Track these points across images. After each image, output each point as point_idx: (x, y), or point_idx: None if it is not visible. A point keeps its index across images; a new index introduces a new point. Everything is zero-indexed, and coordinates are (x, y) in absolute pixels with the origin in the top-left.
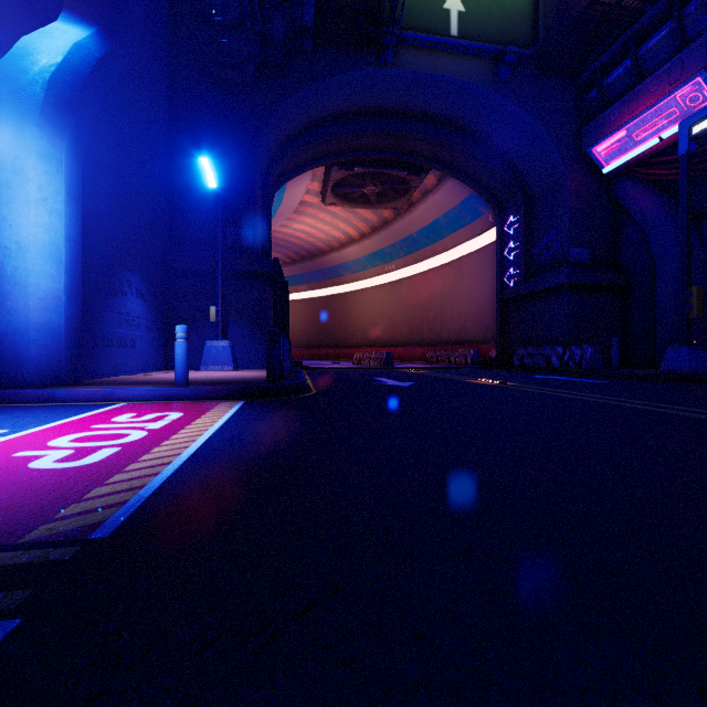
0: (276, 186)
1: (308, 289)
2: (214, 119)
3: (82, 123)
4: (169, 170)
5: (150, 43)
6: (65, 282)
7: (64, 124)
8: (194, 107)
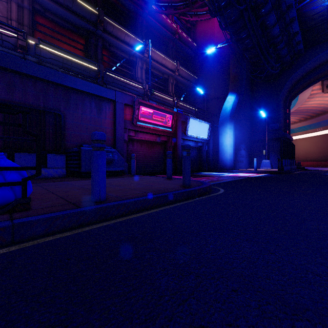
0: (292, 99)
1: (323, 130)
2: (265, 92)
3: (235, 118)
4: (251, 112)
5: (246, 83)
6: (233, 150)
7: (232, 121)
8: (258, 91)
